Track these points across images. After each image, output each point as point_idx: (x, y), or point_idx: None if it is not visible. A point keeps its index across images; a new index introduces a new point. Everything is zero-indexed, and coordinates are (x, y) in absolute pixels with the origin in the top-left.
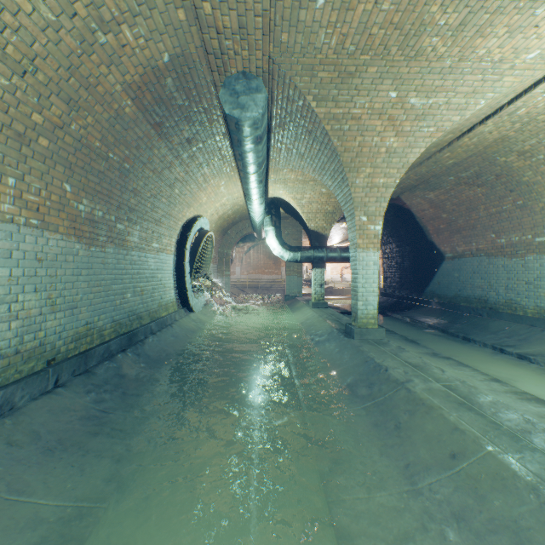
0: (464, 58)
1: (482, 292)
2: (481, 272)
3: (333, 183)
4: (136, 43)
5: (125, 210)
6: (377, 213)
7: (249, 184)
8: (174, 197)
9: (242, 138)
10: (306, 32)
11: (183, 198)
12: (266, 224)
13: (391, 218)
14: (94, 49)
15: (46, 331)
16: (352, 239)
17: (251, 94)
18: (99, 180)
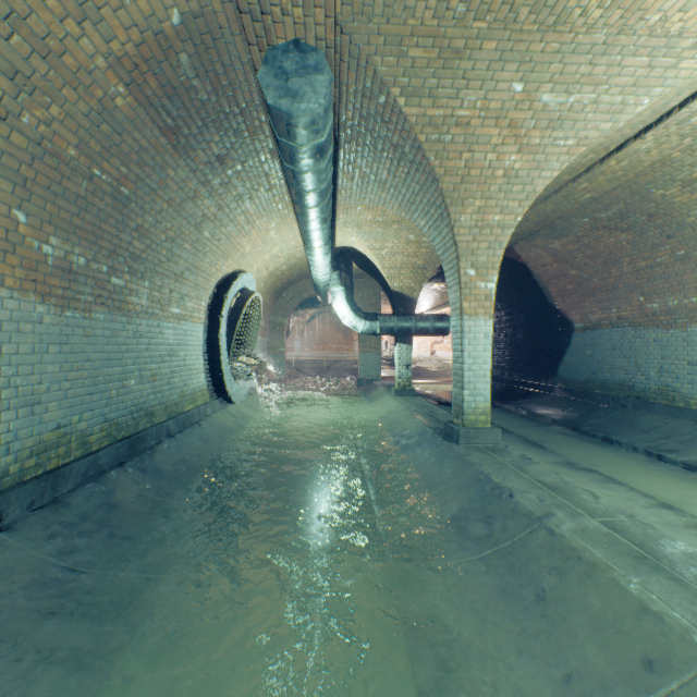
0: (627, 29)
1: (625, 375)
2: (624, 349)
3: (427, 223)
4: None
5: (125, 258)
6: (490, 264)
7: (308, 224)
8: (204, 243)
9: (295, 148)
10: None
11: (216, 245)
12: (334, 283)
13: (499, 276)
14: None
15: None
16: (455, 302)
17: (308, 76)
18: (78, 210)
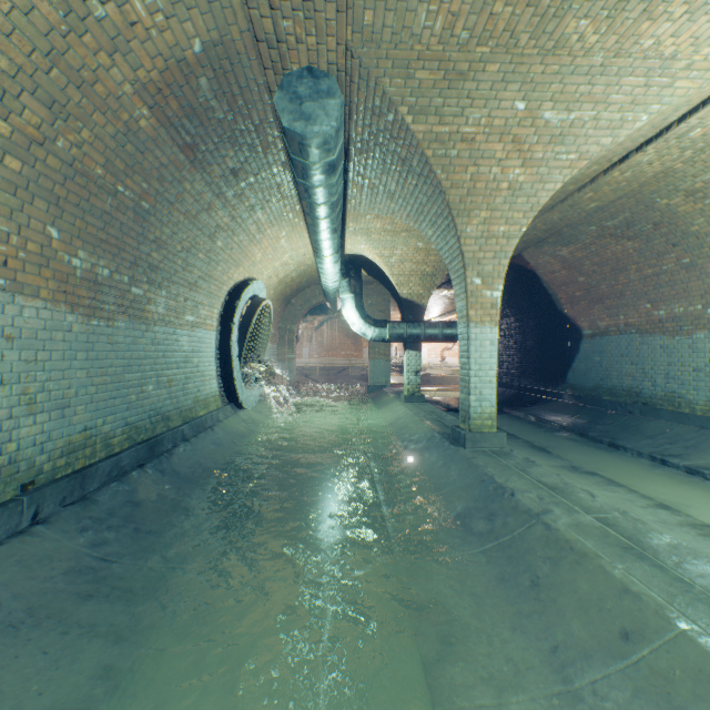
0: (623, 52)
1: (633, 382)
2: (631, 355)
3: (434, 233)
4: (152, 20)
5: (144, 268)
6: (496, 273)
7: (318, 234)
8: (217, 253)
9: (307, 165)
10: (399, 10)
11: (229, 254)
12: (343, 290)
13: (509, 283)
14: (86, 26)
15: (19, 442)
16: (461, 310)
17: (320, 100)
18: (103, 225)
